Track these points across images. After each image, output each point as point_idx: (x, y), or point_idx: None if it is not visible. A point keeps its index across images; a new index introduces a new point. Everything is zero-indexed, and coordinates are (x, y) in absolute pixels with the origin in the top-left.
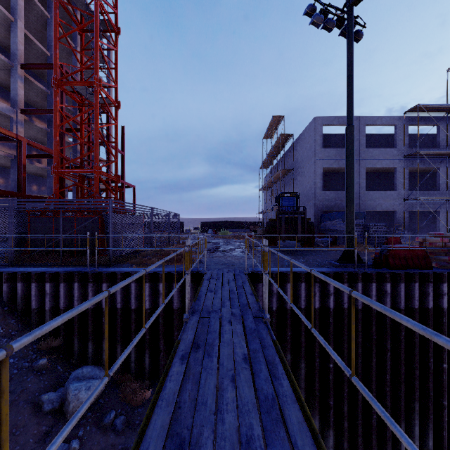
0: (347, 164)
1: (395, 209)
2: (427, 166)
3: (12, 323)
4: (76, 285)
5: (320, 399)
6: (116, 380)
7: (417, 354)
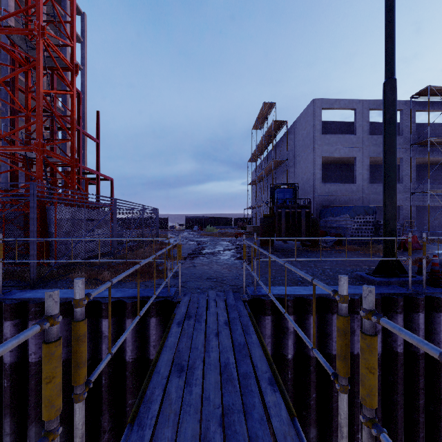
0: (387, 135)
1: (401, 204)
2: (436, 157)
3: None
4: None
5: None
6: None
7: None
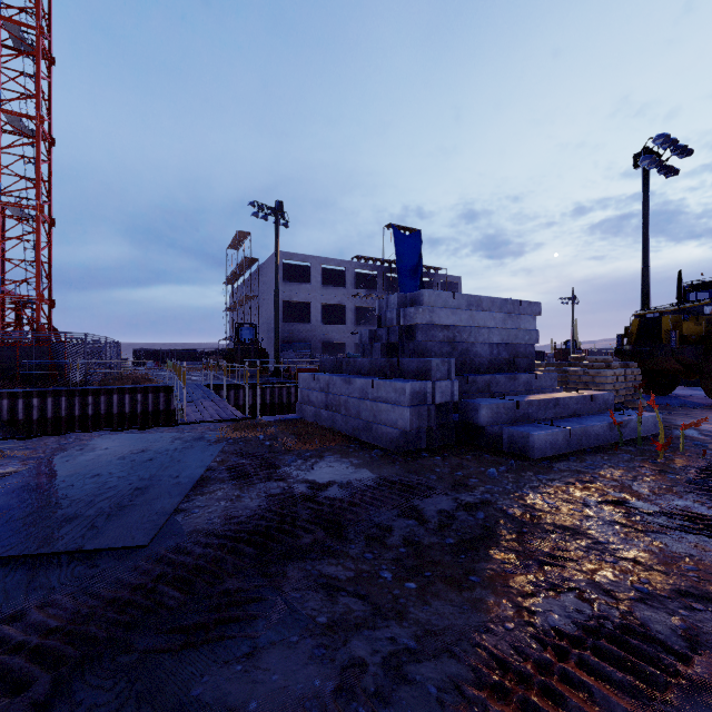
0: (275, 315)
1: (345, 341)
2: (370, 306)
3: (5, 430)
4: (64, 398)
5: None
6: None
7: None
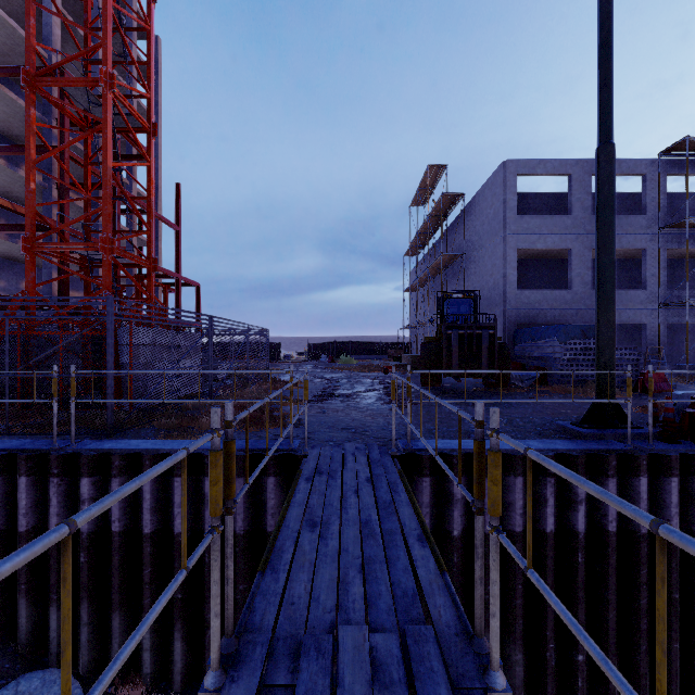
0: (601, 225)
1: (644, 321)
2: None
3: None
4: (24, 481)
5: None
6: (108, 692)
7: None
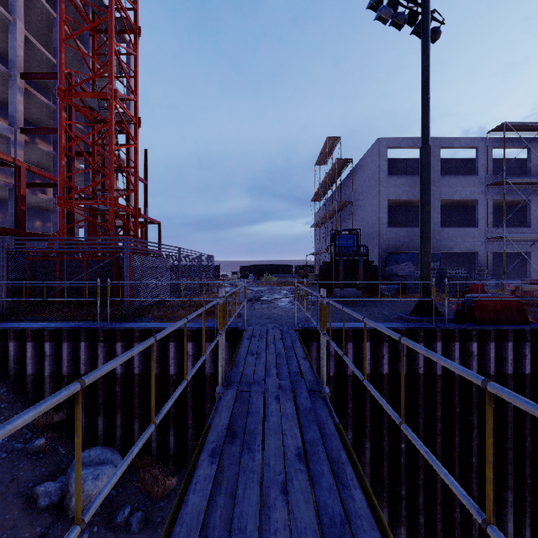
0: (422, 194)
1: (476, 250)
2: (516, 198)
3: (2, 392)
4: (83, 344)
5: (390, 487)
6: (133, 464)
7: (511, 432)
